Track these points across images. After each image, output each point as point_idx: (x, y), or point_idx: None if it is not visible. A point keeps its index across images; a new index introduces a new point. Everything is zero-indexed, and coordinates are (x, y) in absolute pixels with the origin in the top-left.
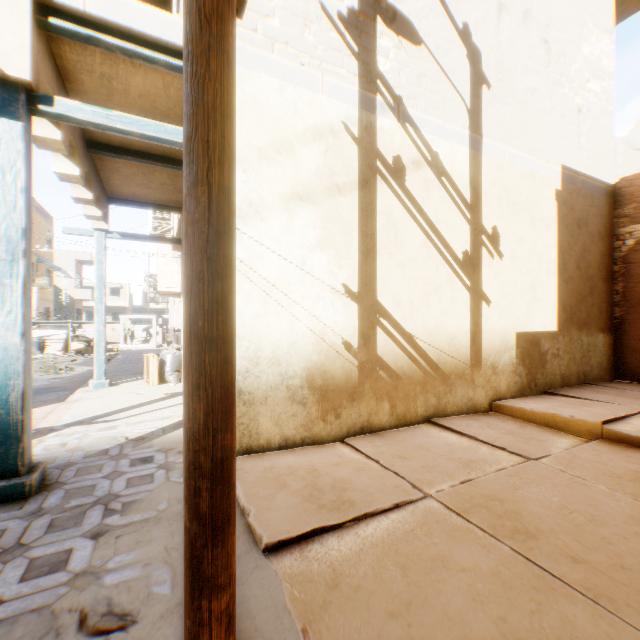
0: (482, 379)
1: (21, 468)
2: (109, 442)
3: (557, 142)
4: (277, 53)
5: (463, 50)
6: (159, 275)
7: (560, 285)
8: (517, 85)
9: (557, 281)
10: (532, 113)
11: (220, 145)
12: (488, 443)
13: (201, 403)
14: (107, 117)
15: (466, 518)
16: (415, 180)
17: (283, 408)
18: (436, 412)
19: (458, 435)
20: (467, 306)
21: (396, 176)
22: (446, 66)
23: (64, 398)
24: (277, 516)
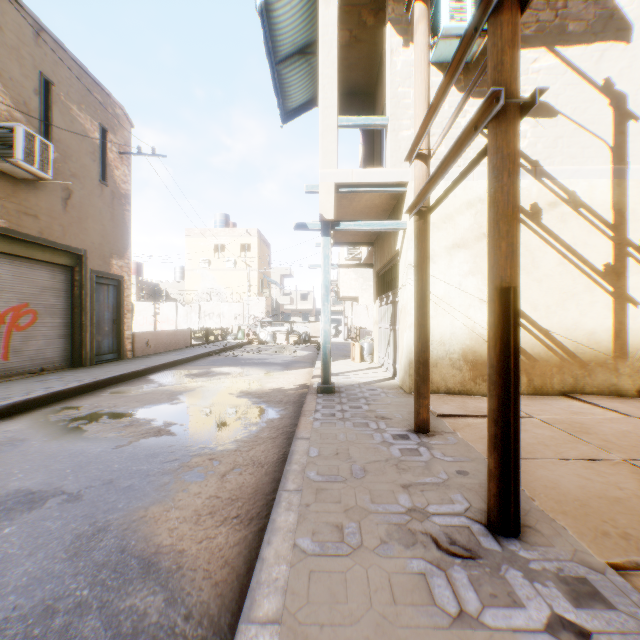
0: (627, 369)
1: (329, 381)
2: (351, 382)
3: None
4: None
5: (603, 101)
6: (340, 283)
7: None
8: None
9: None
10: None
11: (425, 267)
12: (605, 408)
13: (420, 343)
14: (359, 225)
15: (550, 425)
16: (550, 217)
17: (447, 371)
18: (572, 390)
19: (583, 403)
20: (608, 308)
21: (532, 218)
22: (583, 121)
23: (308, 366)
24: (443, 409)
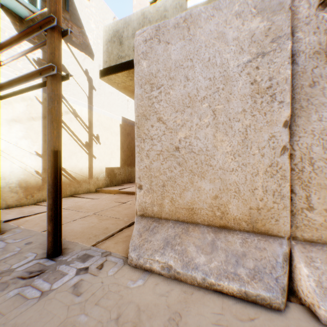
0: (93, 182)
1: None
2: None
3: (120, 109)
4: (5, 69)
5: (86, 77)
6: None
7: (121, 153)
8: (106, 90)
9: (120, 151)
10: (111, 100)
11: None
12: (87, 198)
13: None
14: None
15: (68, 209)
16: (66, 117)
17: (8, 194)
18: (75, 193)
19: (79, 198)
20: (87, 159)
21: None
22: (79, 81)
23: None
24: (8, 217)
